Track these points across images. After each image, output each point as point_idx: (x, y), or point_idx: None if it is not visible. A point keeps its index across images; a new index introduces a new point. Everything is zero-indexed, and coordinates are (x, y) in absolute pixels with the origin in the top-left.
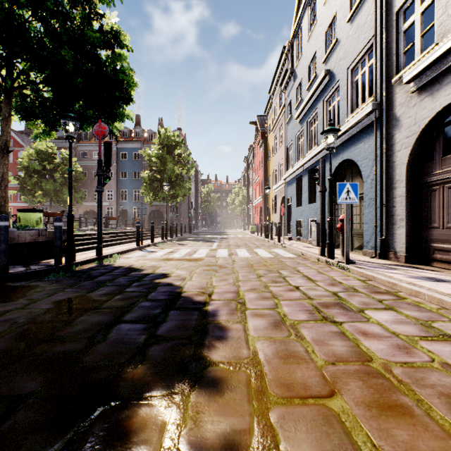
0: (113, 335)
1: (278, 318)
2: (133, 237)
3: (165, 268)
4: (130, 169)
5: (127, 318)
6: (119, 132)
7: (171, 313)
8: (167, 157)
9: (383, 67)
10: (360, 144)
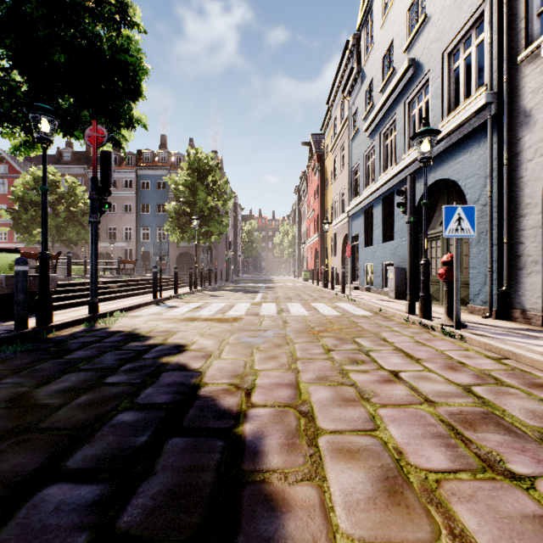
0: (11, 531)
1: (389, 461)
2: (151, 287)
3: (183, 334)
4: (153, 201)
5: (73, 464)
6: (140, 156)
7: (169, 444)
8: (198, 185)
9: (504, 39)
10: (463, 156)
